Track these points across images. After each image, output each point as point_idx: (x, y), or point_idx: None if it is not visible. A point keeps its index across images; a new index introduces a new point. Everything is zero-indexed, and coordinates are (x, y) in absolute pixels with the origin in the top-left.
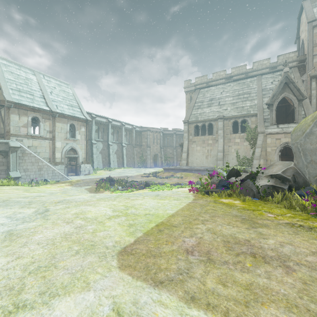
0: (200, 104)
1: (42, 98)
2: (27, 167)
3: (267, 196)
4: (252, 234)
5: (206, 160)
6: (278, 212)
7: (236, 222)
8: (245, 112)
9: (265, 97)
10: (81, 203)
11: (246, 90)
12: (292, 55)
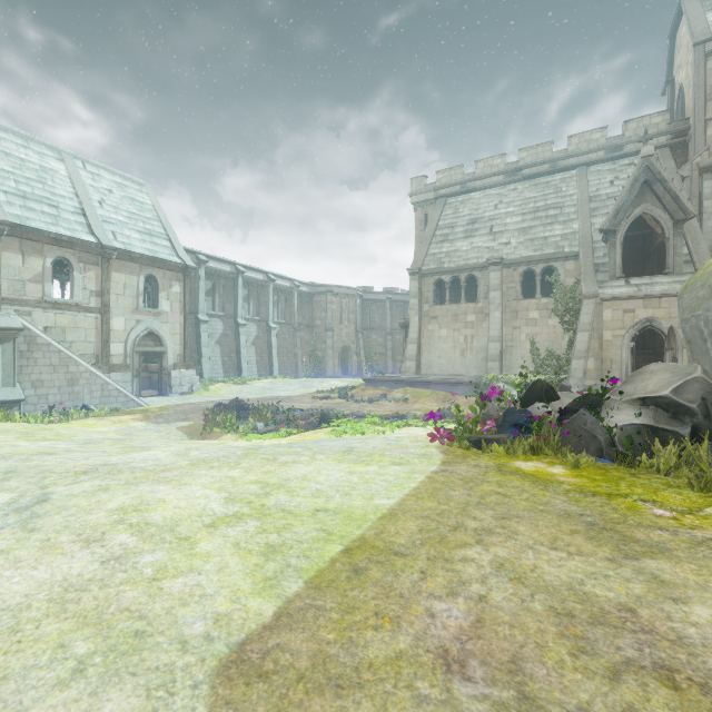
0: (447, 231)
1: (80, 214)
2: (42, 376)
3: (636, 454)
4: (635, 583)
5: (461, 361)
6: (679, 503)
7: (573, 536)
8: (552, 250)
9: (596, 215)
10: (145, 474)
11: (553, 199)
12: (657, 120)
